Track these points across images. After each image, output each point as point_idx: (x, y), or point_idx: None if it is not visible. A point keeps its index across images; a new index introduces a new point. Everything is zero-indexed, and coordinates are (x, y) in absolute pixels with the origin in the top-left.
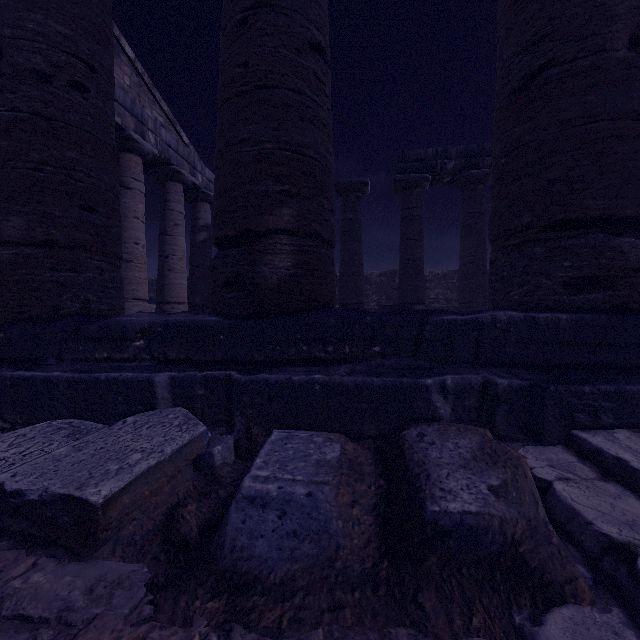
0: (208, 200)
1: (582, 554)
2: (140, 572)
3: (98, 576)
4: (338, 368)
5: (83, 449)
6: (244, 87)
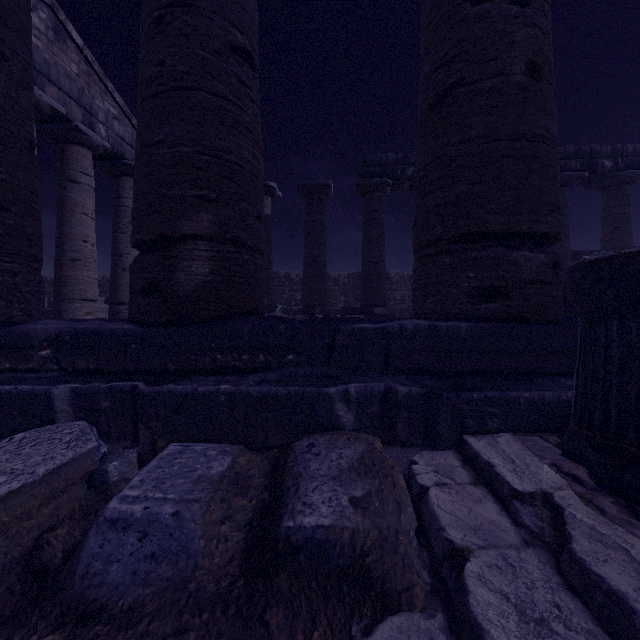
0: None
1: (431, 560)
2: None
3: None
4: (249, 377)
5: None
6: (161, 87)
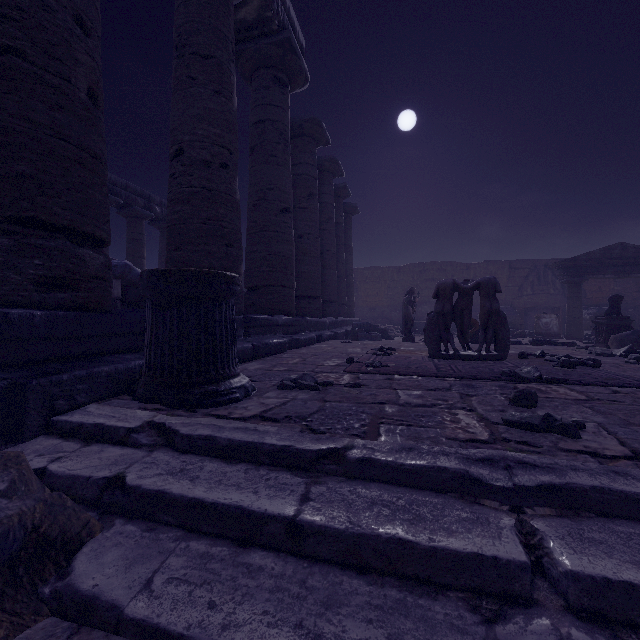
0: None
1: (87, 504)
2: None
3: None
4: None
5: None
6: None
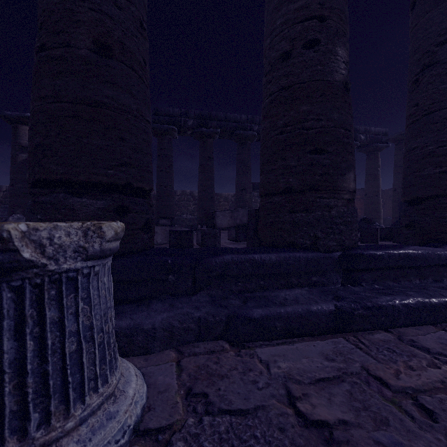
0: None
1: None
2: None
3: None
4: None
5: None
6: None
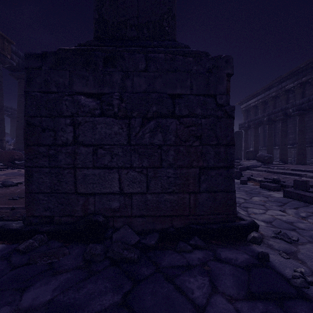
0: None
1: None
2: None
3: None
4: None
5: None
6: None
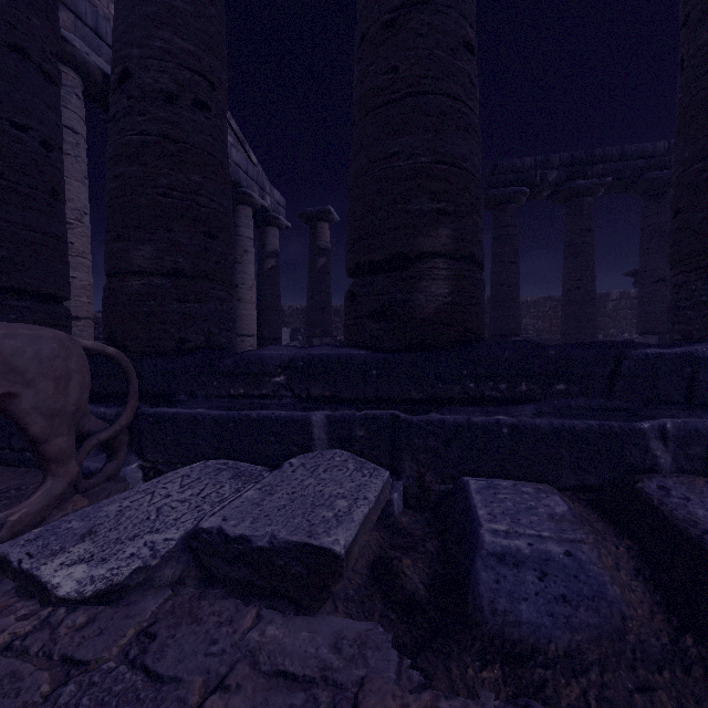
0: (276, 224)
1: None
2: (377, 631)
3: (335, 633)
4: (520, 408)
5: (273, 493)
6: (393, 95)
